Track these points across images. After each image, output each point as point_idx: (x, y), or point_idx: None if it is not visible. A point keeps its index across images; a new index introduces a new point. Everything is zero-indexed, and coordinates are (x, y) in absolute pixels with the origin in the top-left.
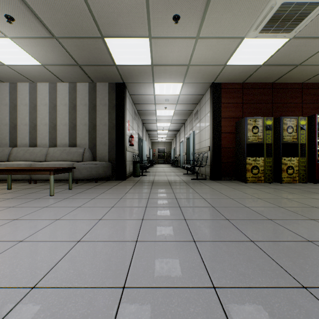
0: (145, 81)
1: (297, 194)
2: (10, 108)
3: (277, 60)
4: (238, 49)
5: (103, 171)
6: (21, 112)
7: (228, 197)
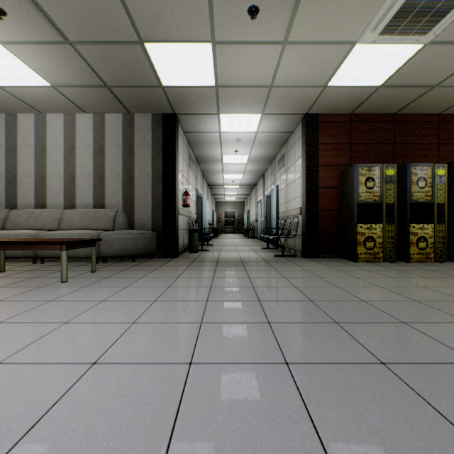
0: (206, 111)
1: (436, 280)
2: (6, 152)
3: (404, 78)
4: (346, 60)
5: (144, 244)
6: (22, 157)
7: (332, 285)
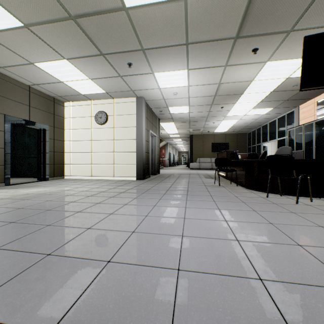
0: None
1: None
2: None
3: None
4: None
5: None
6: None
7: None
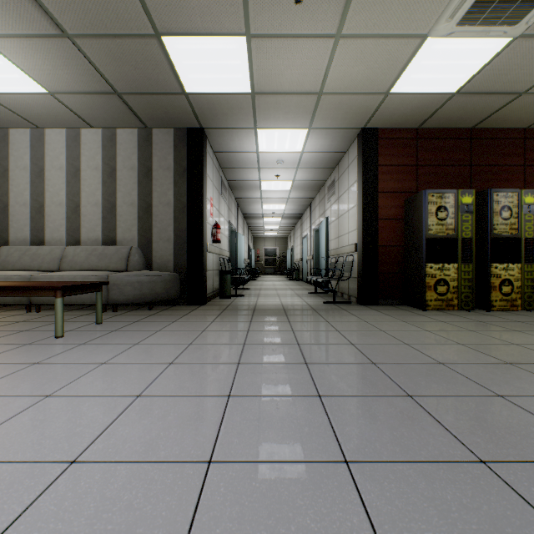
0: (240, 125)
1: (529, 334)
2: None
3: (485, 82)
4: (414, 60)
5: (164, 288)
6: (15, 182)
7: (398, 341)
